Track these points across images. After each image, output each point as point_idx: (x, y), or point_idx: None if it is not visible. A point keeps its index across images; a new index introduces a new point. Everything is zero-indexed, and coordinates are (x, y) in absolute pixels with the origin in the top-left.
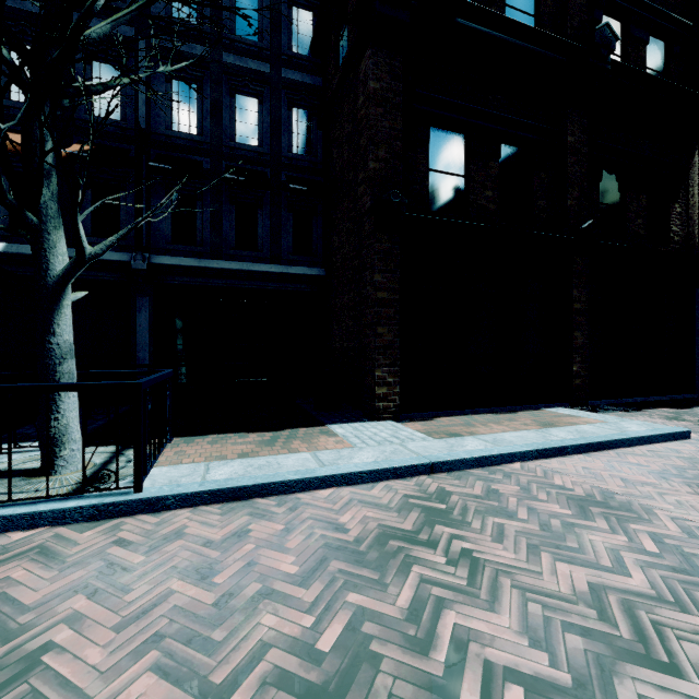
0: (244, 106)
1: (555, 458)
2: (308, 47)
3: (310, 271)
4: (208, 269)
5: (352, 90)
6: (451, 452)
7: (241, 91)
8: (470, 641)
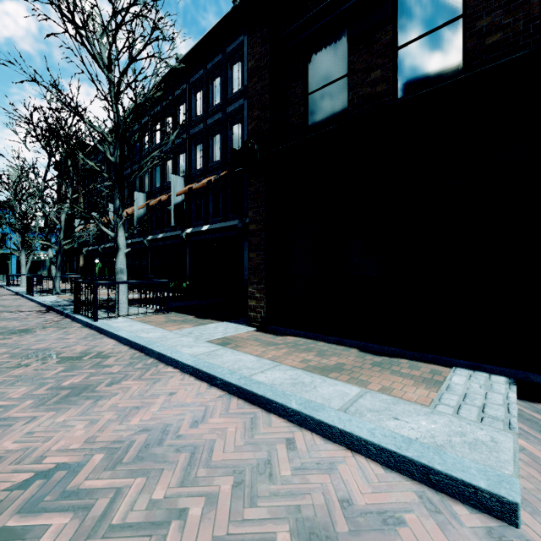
0: None
1: (203, 382)
2: None
3: None
4: None
5: None
6: (165, 346)
7: None
8: None
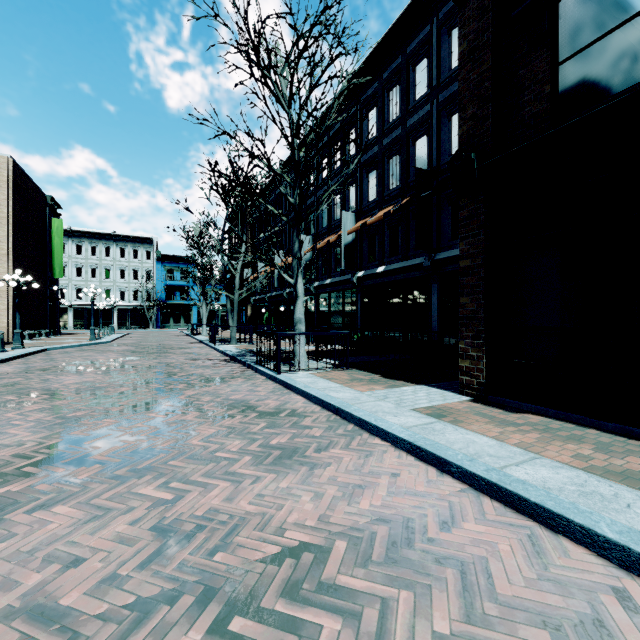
0: None
1: (428, 465)
2: None
3: None
4: None
5: None
6: (363, 410)
7: None
8: (185, 414)
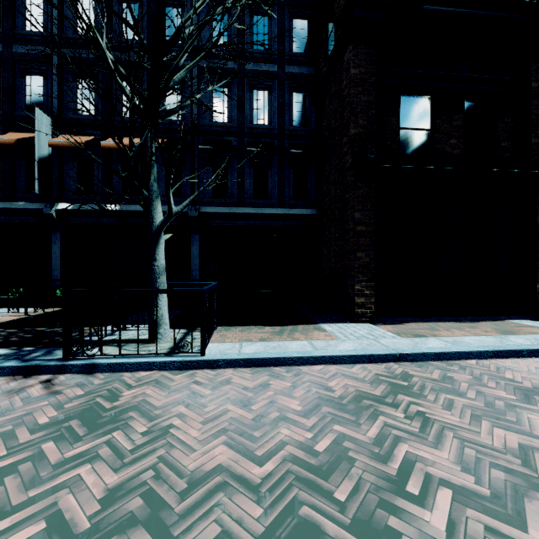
0: (259, 97)
1: (510, 358)
2: (304, 46)
3: (306, 211)
4: (235, 214)
5: (337, 75)
6: (415, 347)
7: (257, 87)
8: (417, 462)
